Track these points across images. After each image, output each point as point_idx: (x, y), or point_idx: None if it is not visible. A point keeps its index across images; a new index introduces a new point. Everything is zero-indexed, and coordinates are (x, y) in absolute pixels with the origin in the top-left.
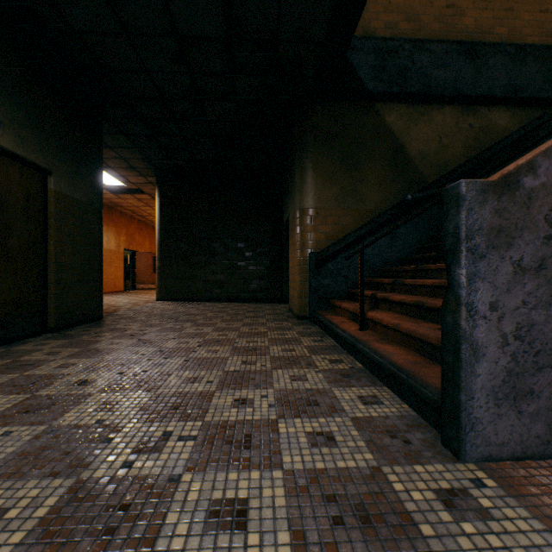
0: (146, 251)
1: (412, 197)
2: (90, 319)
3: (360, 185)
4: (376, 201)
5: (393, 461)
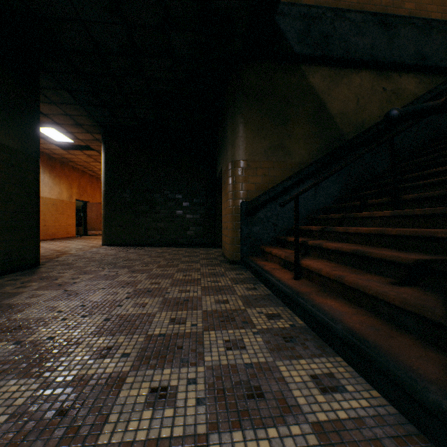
0: (97, 202)
1: (401, 112)
2: (25, 266)
3: (287, 140)
4: (301, 155)
5: None
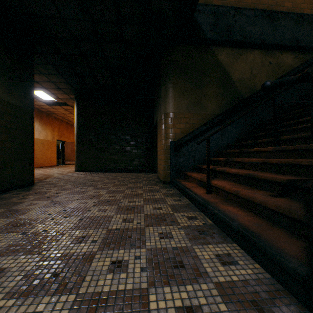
0: (71, 141)
1: (272, 83)
2: (24, 185)
3: (202, 98)
4: (212, 108)
5: None
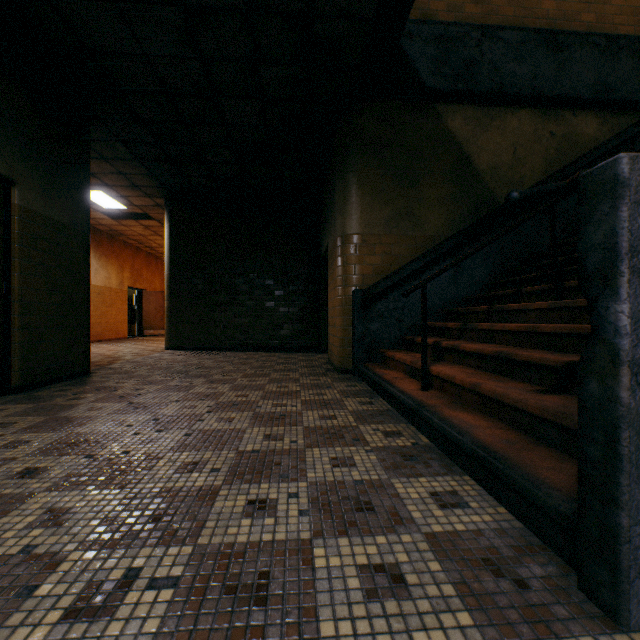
0: (156, 290)
1: (521, 195)
2: (73, 375)
3: (416, 206)
4: (436, 226)
5: (508, 629)
